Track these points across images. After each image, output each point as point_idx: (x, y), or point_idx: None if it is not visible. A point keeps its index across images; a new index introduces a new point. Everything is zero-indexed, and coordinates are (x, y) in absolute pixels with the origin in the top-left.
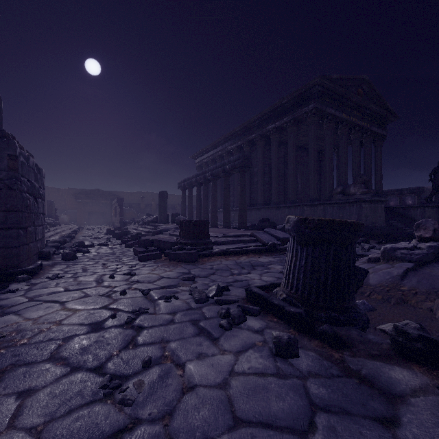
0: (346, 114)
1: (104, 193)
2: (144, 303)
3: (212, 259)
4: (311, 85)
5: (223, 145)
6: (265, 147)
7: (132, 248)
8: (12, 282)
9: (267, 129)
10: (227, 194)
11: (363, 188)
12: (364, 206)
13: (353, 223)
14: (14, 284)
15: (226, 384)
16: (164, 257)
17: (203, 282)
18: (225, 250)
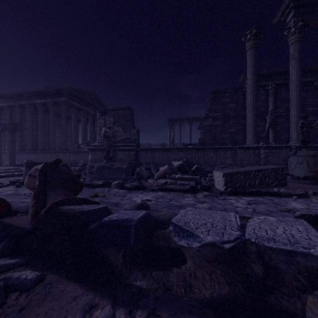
0: (84, 106)
1: None
2: None
3: None
4: (62, 88)
5: None
6: (34, 112)
7: None
8: None
9: (35, 102)
10: None
11: (86, 146)
12: (86, 154)
13: (40, 162)
14: None
15: (3, 190)
16: None
17: None
18: None
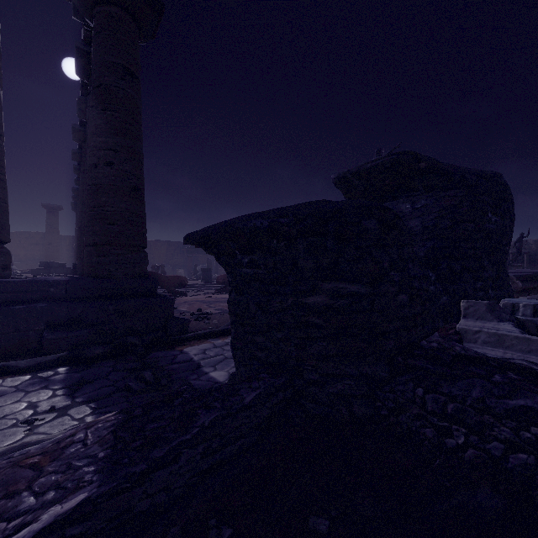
0: None
1: None
2: None
3: None
4: None
5: None
6: None
7: None
8: None
9: None
10: None
11: None
12: None
13: None
14: None
15: None
16: None
17: None
18: None
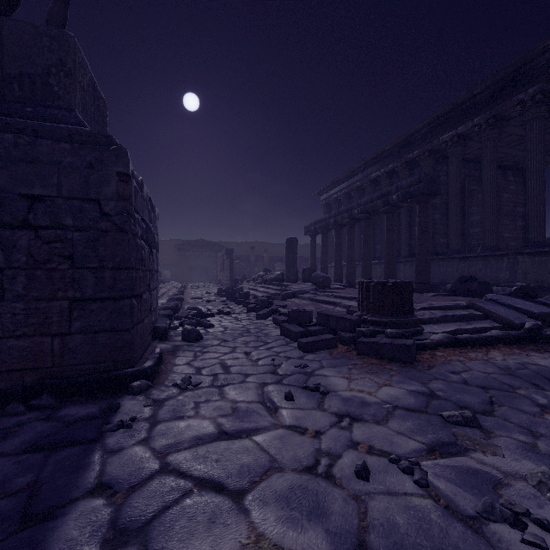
0: None
1: (209, 243)
2: (466, 543)
3: (438, 356)
4: (536, 53)
5: (364, 172)
6: (435, 169)
7: (267, 321)
8: (124, 393)
9: (442, 140)
10: (391, 239)
11: None
12: None
13: None
14: (126, 398)
15: None
16: (340, 345)
17: (514, 438)
18: (454, 338)
